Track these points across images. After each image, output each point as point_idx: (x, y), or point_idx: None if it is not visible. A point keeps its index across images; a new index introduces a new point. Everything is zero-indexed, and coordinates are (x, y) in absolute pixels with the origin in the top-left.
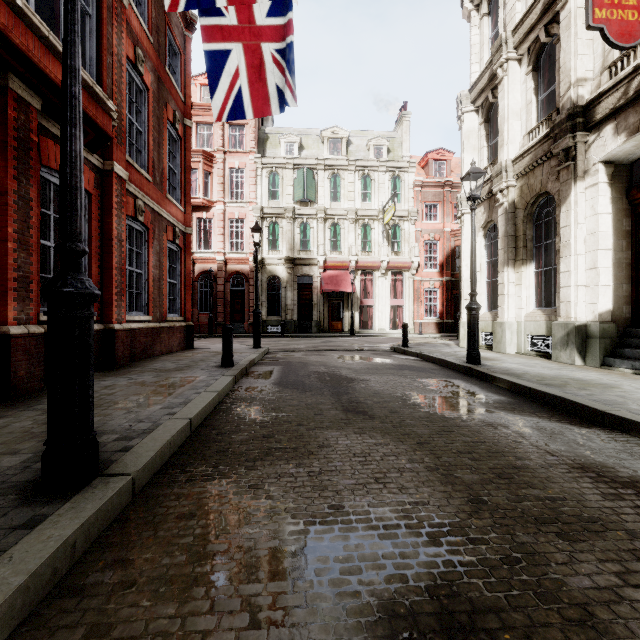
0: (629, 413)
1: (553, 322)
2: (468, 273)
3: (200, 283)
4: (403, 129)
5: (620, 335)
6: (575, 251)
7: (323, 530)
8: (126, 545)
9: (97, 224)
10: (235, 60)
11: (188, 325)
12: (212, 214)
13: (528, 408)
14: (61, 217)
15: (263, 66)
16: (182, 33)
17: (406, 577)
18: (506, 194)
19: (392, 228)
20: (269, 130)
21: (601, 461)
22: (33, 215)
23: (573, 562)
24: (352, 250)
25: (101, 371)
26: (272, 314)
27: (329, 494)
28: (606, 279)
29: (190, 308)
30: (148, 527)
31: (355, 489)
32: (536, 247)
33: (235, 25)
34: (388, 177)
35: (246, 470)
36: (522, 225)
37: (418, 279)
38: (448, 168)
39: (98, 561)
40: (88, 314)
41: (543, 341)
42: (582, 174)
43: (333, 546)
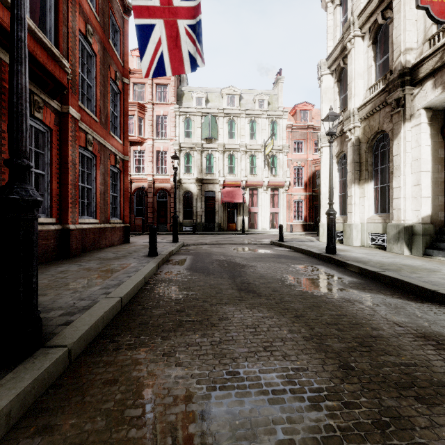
0: None
1: (388, 224)
2: (325, 189)
3: (136, 196)
4: (279, 88)
5: (436, 233)
6: (404, 172)
7: (222, 395)
8: (56, 410)
9: (57, 152)
10: (158, 31)
11: (126, 226)
12: (144, 147)
13: (375, 287)
14: (9, 137)
15: (178, 36)
16: (121, 16)
17: (294, 442)
18: (353, 132)
19: (271, 158)
20: (184, 88)
21: (437, 331)
22: (5, 143)
23: (434, 426)
24: (243, 173)
25: (59, 259)
26: (187, 218)
27: (227, 361)
28: (427, 192)
29: (127, 214)
30: (77, 393)
31: (248, 356)
32: (375, 170)
33: (158, 5)
34: (268, 122)
35: (162, 340)
36: (365, 154)
37: (289, 193)
38: (310, 116)
39: (30, 427)
40: (32, 216)
41: (380, 237)
42: (409, 117)
43: (231, 411)
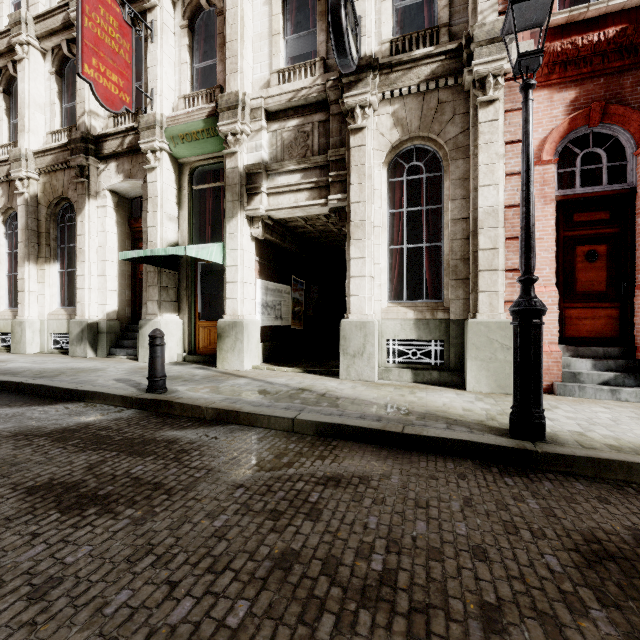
0: (90, 386)
1: (71, 320)
2: None
3: None
4: None
5: (124, 330)
6: (89, 258)
7: None
8: None
9: None
10: None
11: None
12: None
13: (6, 401)
14: None
15: None
16: None
17: None
18: (27, 185)
19: None
20: None
21: (40, 425)
22: None
23: None
24: None
25: None
26: None
27: None
28: (113, 285)
29: None
30: None
31: None
32: (61, 248)
33: None
34: None
35: None
36: (46, 222)
37: None
38: None
39: None
40: None
41: (66, 338)
42: (95, 194)
43: None
